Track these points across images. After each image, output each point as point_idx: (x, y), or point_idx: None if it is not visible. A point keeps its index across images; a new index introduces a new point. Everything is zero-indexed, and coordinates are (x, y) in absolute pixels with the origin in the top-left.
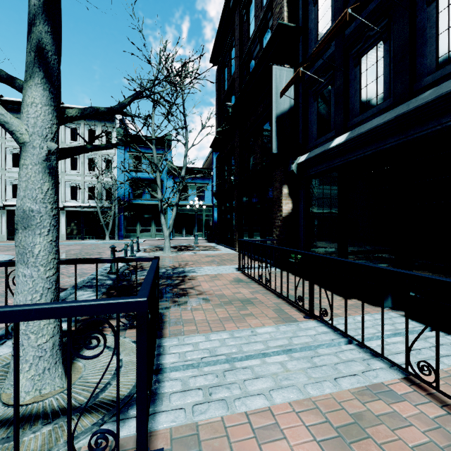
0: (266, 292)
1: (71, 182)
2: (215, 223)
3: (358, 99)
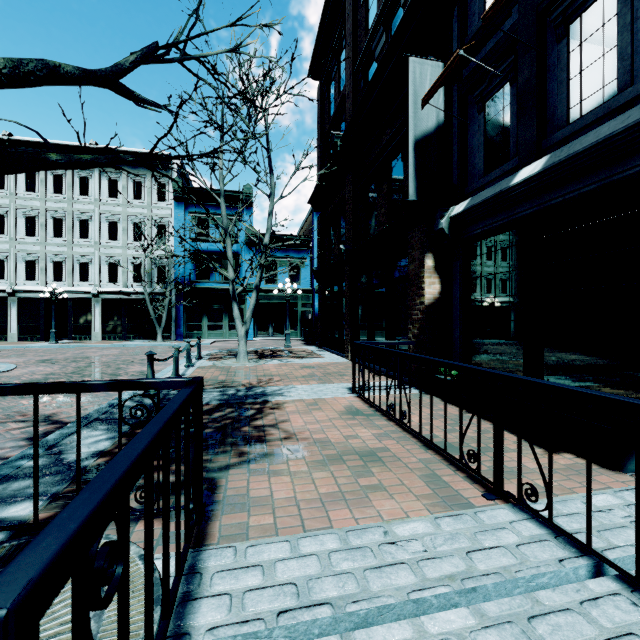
0: (402, 436)
1: (108, 257)
2: (316, 316)
3: (564, 98)
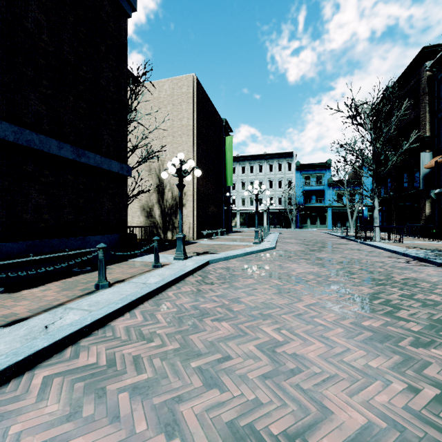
0: (417, 240)
1: (269, 195)
2: (364, 218)
3: None
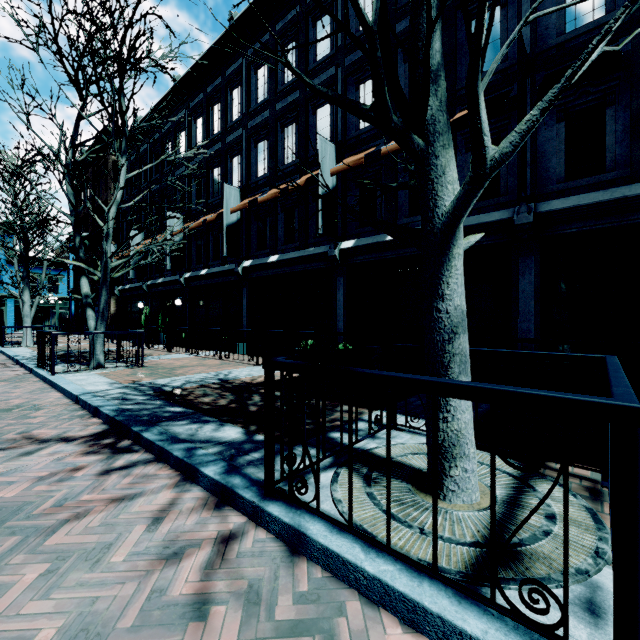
0: None
1: None
2: (73, 316)
3: None
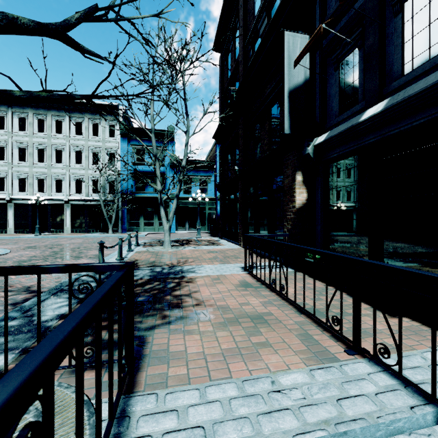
0: (281, 303)
1: (75, 175)
2: (218, 216)
3: (399, 57)
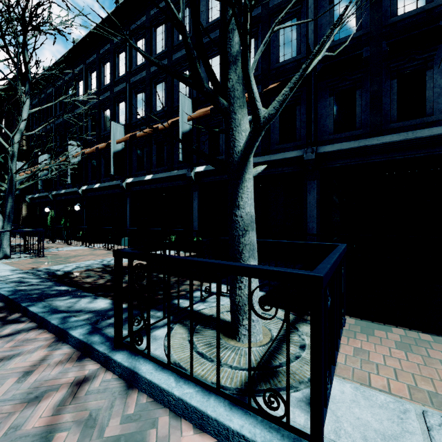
0: None
1: None
2: None
3: None
